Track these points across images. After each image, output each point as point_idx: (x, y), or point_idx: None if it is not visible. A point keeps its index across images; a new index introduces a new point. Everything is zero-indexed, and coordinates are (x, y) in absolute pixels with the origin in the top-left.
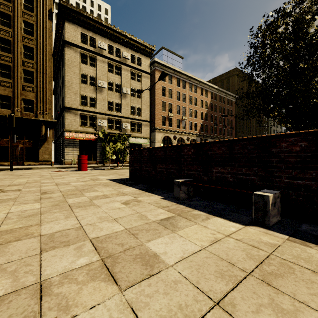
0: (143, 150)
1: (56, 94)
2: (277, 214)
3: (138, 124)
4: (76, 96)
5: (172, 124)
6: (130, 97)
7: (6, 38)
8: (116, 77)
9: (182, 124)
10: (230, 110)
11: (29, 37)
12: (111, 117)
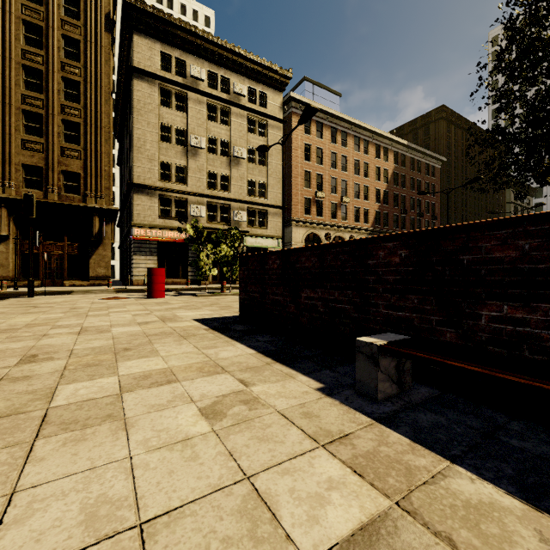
0: (268, 256)
1: (122, 163)
2: None
3: (262, 213)
4: (152, 165)
5: (323, 212)
6: (247, 164)
7: (35, 67)
8: (222, 128)
9: (341, 212)
10: (431, 185)
11: (73, 63)
12: (213, 201)
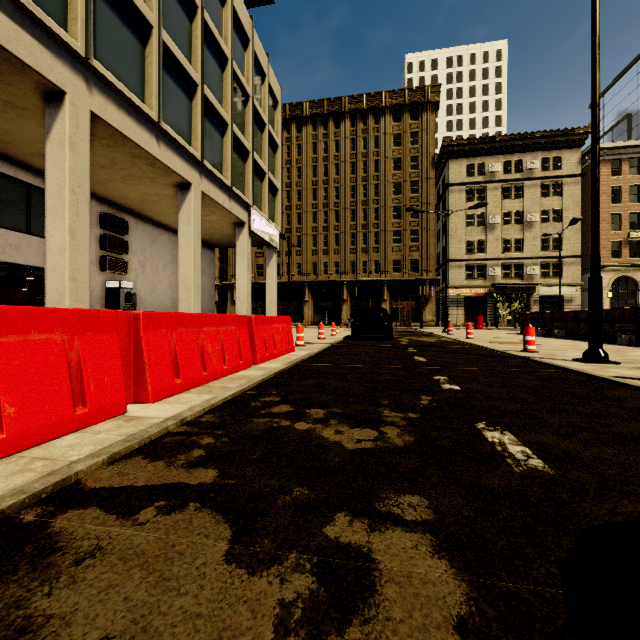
0: (528, 314)
1: None
2: (561, 336)
3: (556, 265)
4: (460, 244)
5: (639, 252)
6: (540, 225)
7: (397, 206)
8: (515, 202)
9: None
10: None
11: (415, 195)
12: (507, 261)
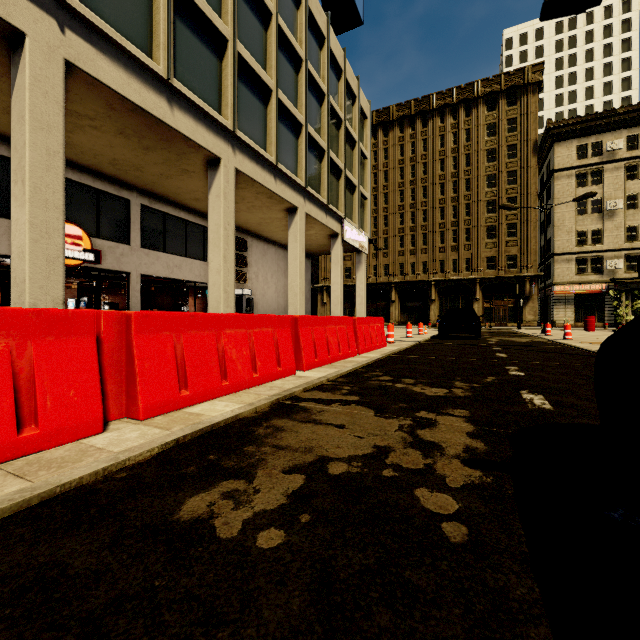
0: None
1: None
2: None
3: None
4: (569, 236)
5: None
6: None
7: (491, 199)
8: None
9: None
10: None
11: (512, 186)
12: (633, 252)
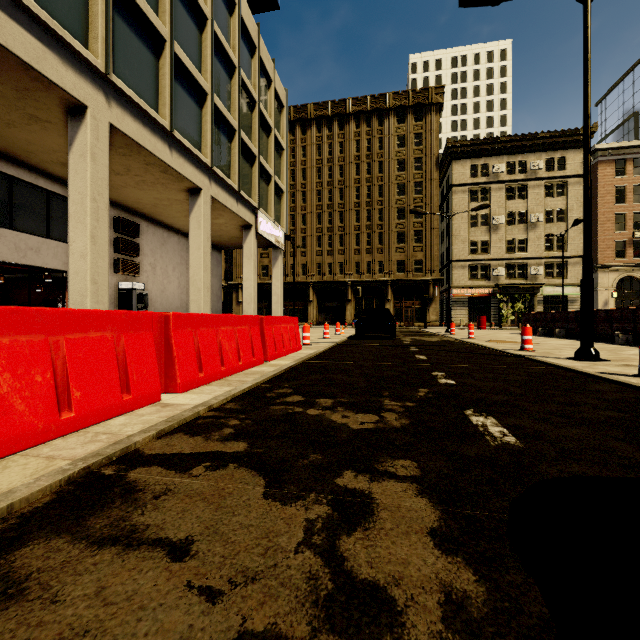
0: (530, 314)
1: None
2: (562, 336)
3: (560, 265)
4: (464, 245)
5: None
6: (544, 225)
7: (401, 206)
8: (519, 203)
9: None
10: None
11: (418, 196)
12: (511, 262)
